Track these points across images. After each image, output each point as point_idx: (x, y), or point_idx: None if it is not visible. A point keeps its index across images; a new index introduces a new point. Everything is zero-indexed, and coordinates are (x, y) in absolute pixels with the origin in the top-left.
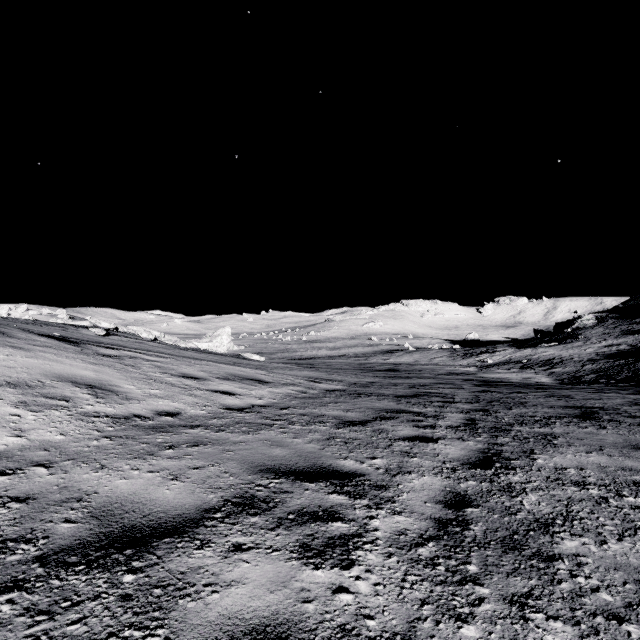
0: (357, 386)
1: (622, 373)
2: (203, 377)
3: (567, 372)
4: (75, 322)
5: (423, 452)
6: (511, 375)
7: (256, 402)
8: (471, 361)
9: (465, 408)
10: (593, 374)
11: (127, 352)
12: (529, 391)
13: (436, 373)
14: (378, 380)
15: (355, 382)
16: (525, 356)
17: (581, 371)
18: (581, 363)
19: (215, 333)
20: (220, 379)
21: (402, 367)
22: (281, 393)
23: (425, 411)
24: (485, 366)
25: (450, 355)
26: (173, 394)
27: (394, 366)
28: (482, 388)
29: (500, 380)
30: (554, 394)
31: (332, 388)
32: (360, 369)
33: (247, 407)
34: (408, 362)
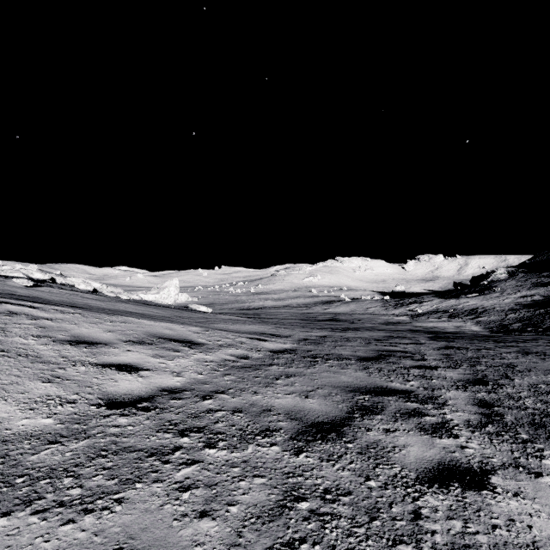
0: (308, 343)
1: (546, 322)
2: (104, 341)
3: (493, 321)
4: (13, 273)
5: (502, 544)
6: (443, 324)
7: (169, 382)
8: (402, 310)
9: (454, 378)
10: (518, 323)
11: (12, 306)
12: (494, 346)
13: (375, 322)
14: (328, 334)
15: (305, 337)
16: (451, 306)
17: (506, 320)
18: (504, 312)
19: (163, 285)
20: (130, 343)
21: (342, 317)
22: (213, 361)
23: (411, 388)
24: (415, 315)
25: (383, 305)
26: (11, 381)
27: (334, 316)
28: (442, 343)
29: (439, 330)
30: (525, 350)
31: (280, 348)
32: (304, 319)
33: (148, 396)
34: (346, 312)
